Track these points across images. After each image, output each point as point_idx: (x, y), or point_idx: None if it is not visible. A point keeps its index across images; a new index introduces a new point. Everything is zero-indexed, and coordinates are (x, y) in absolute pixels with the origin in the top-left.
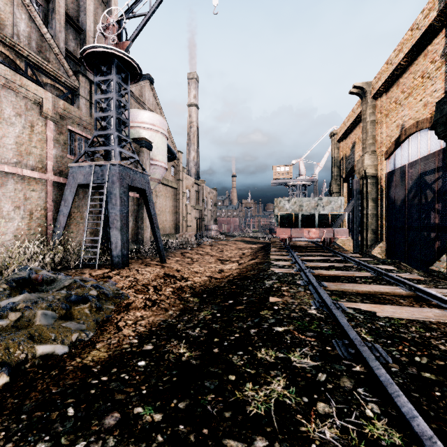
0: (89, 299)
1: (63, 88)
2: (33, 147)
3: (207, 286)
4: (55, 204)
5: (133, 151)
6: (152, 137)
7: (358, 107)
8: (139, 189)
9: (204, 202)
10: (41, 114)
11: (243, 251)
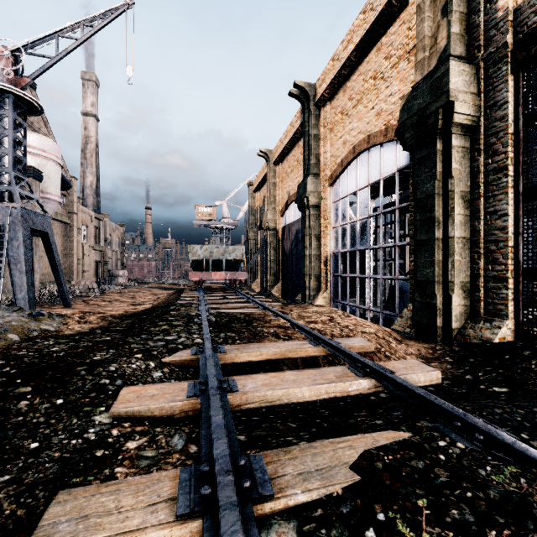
0: (44, 314)
1: None
2: None
3: (124, 314)
4: None
5: (32, 191)
6: (42, 165)
7: (266, 167)
8: (37, 231)
9: (107, 242)
10: None
11: (158, 296)
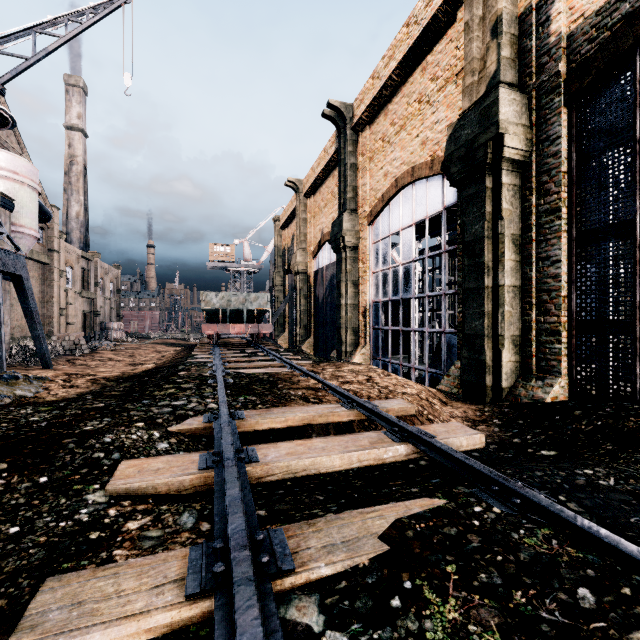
0: (19, 377)
1: None
2: None
3: (121, 376)
4: None
5: (0, 224)
6: (13, 191)
7: (295, 199)
8: (7, 273)
9: (98, 287)
10: None
11: (163, 354)
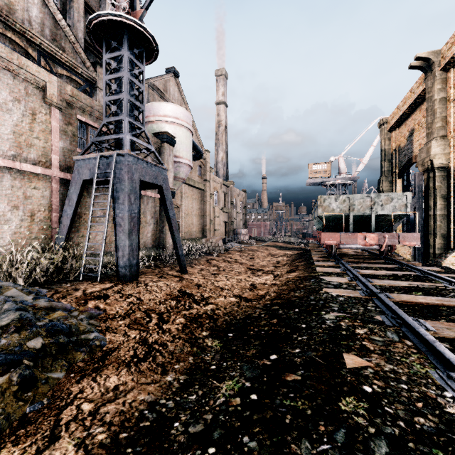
0: (15, 361)
1: (81, 80)
2: (35, 138)
3: (234, 314)
4: (62, 205)
5: (149, 142)
6: (175, 132)
7: (420, 85)
8: (156, 186)
9: (233, 205)
10: (45, 100)
11: (277, 259)
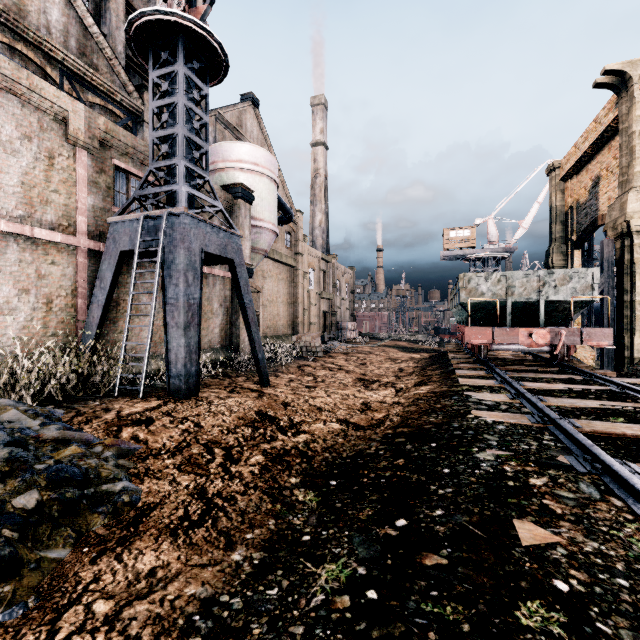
0: None
1: (120, 111)
2: (54, 191)
3: (338, 449)
4: (92, 287)
5: (215, 196)
6: (254, 184)
7: (609, 111)
8: (225, 261)
9: (335, 288)
10: (67, 137)
11: (399, 365)
